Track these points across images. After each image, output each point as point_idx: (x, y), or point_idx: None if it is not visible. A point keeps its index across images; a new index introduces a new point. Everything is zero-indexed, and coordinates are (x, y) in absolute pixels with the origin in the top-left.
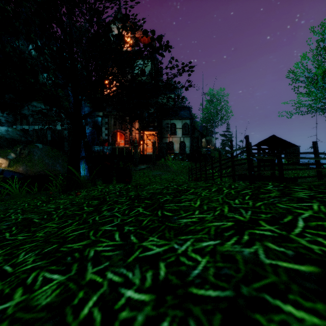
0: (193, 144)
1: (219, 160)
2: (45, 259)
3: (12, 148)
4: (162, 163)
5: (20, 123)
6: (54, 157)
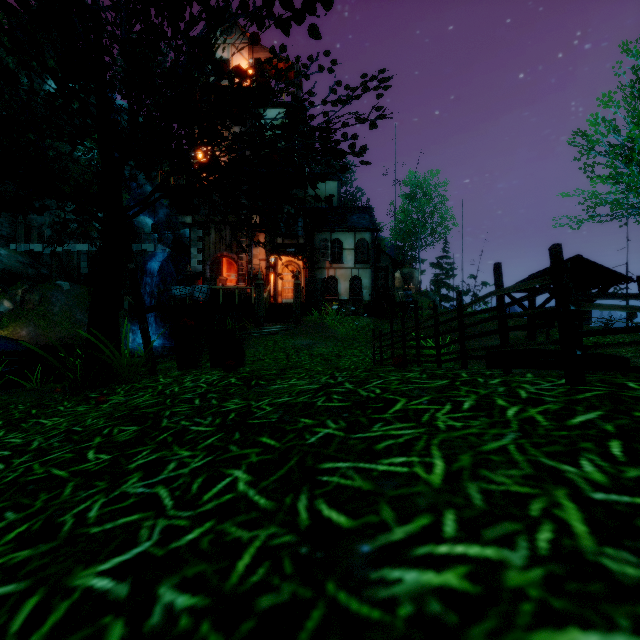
0: (377, 282)
1: (458, 314)
2: None
3: (6, 290)
4: (315, 320)
5: (24, 238)
6: None
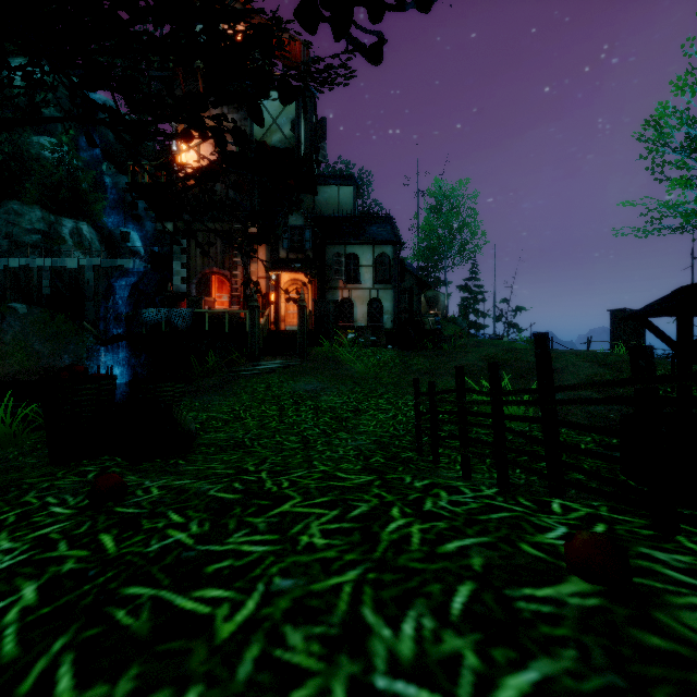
0: (400, 306)
1: None
2: None
3: None
4: (325, 353)
5: None
6: (57, 337)
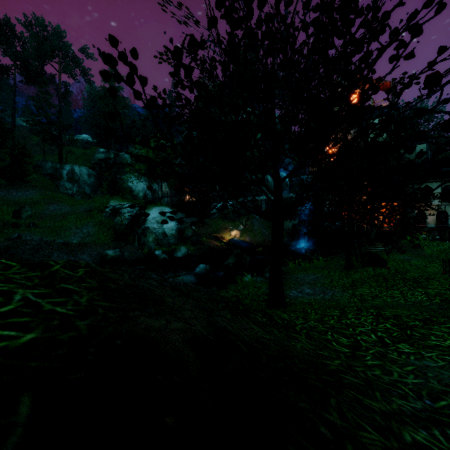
0: None
1: None
2: (387, 289)
3: (239, 220)
4: (408, 243)
5: None
6: (269, 227)
